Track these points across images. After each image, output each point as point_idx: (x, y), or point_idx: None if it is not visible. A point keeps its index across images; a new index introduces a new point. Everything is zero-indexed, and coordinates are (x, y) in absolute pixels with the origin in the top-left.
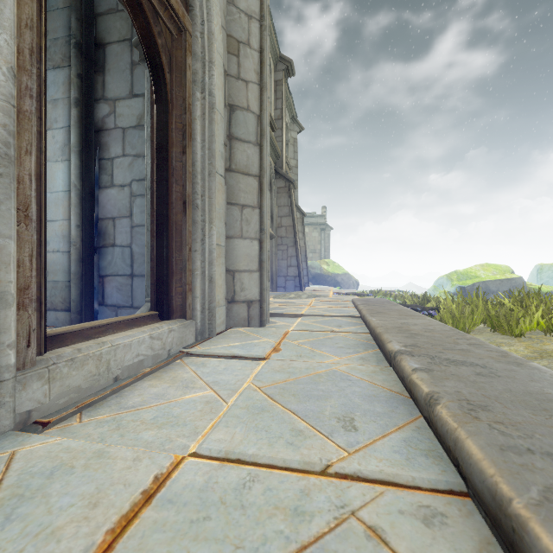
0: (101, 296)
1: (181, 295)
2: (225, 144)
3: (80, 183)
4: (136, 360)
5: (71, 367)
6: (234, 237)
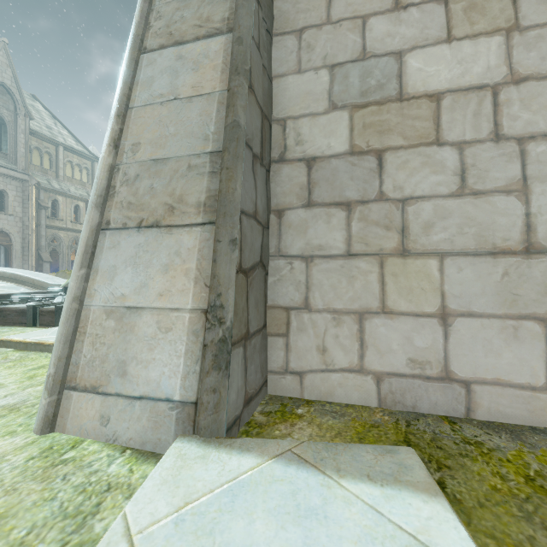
0: None
1: None
2: (22, 252)
3: (5, 257)
4: None
5: None
6: (24, 264)
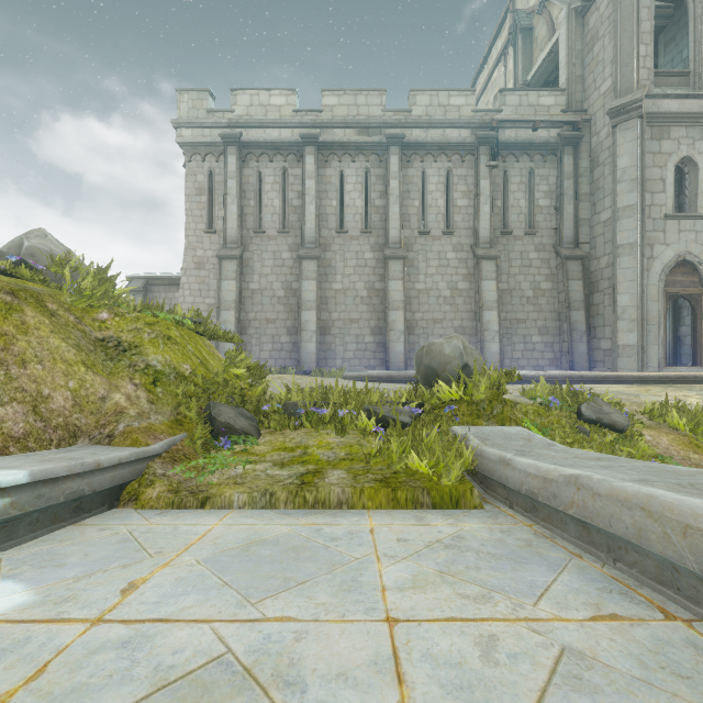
0: (680, 361)
1: (700, 360)
2: None
3: (672, 326)
4: (683, 371)
5: (670, 368)
6: None
